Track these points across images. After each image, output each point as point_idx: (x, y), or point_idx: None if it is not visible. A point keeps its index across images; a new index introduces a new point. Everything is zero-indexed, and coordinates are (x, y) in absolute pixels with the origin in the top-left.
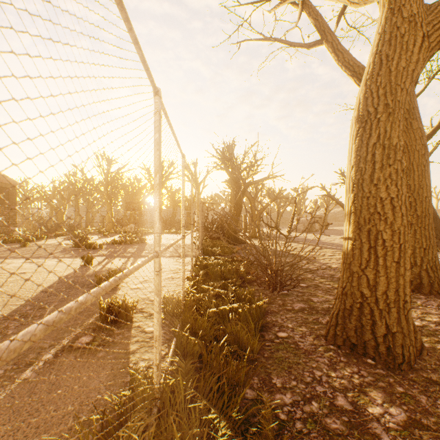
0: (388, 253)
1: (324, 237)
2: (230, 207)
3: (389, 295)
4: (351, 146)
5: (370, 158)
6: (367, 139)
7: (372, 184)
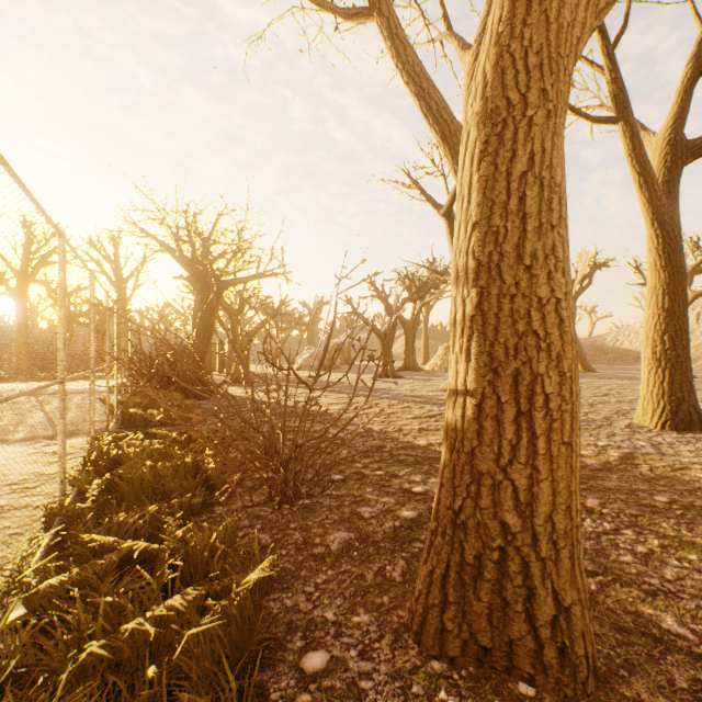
0: (555, 425)
1: (350, 377)
2: (192, 328)
3: (556, 521)
4: (469, 178)
5: (517, 206)
6: (508, 161)
7: (521, 266)
